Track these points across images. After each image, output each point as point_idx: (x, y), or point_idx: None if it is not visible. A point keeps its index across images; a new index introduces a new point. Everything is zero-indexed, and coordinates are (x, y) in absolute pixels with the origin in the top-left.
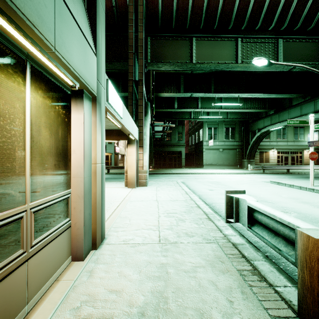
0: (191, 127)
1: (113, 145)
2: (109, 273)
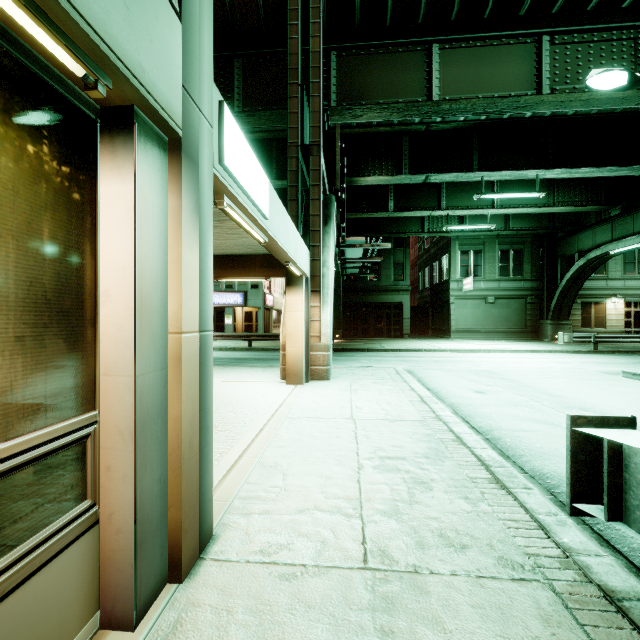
0: (423, 252)
1: (262, 291)
2: None
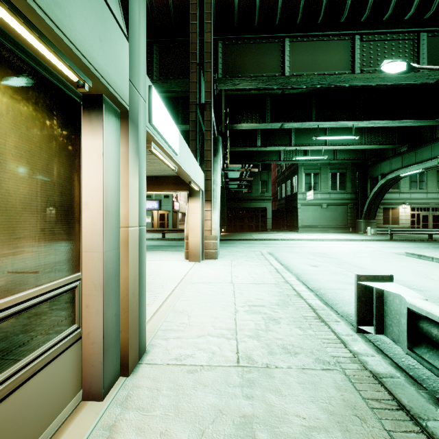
0: (280, 174)
1: (171, 199)
2: (144, 434)
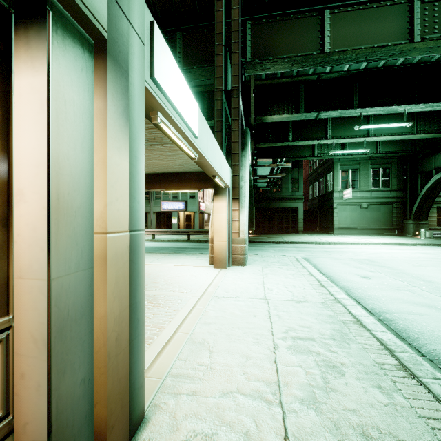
0: (312, 172)
1: (197, 200)
2: None
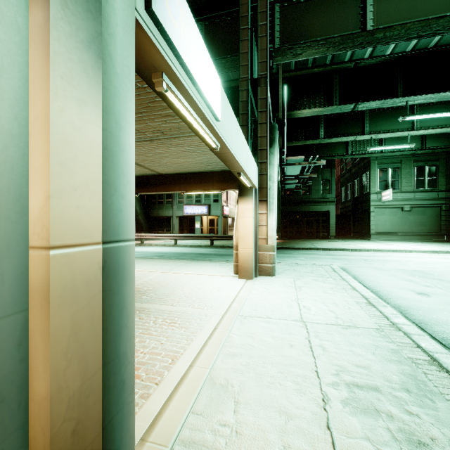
0: (345, 172)
1: (221, 204)
2: None
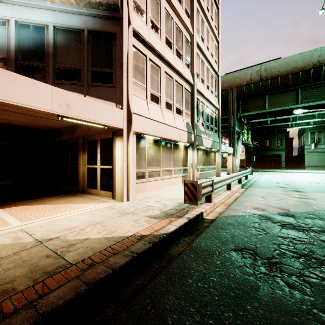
0: (299, 131)
1: None
2: None
